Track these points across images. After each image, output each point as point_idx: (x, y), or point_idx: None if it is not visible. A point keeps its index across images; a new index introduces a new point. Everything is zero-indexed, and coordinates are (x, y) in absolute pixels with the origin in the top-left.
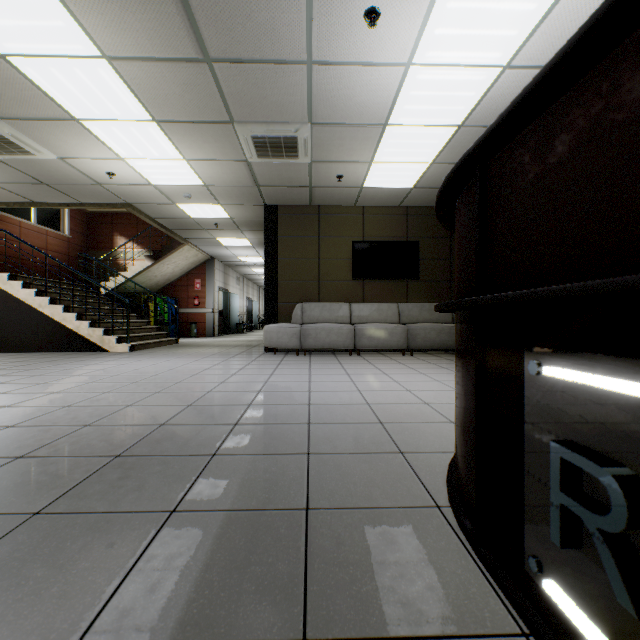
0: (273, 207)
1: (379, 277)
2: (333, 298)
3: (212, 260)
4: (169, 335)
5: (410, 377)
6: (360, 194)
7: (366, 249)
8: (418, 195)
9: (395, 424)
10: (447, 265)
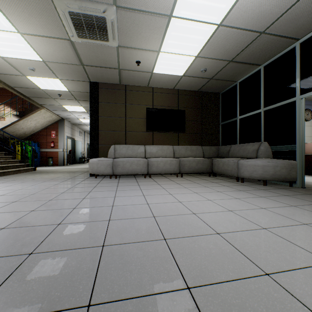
0: (95, 83)
1: (162, 130)
2: (134, 142)
3: (62, 120)
4: (29, 165)
5: (189, 197)
6: (151, 78)
7: (154, 113)
8: (185, 81)
9: (207, 291)
10: (200, 124)
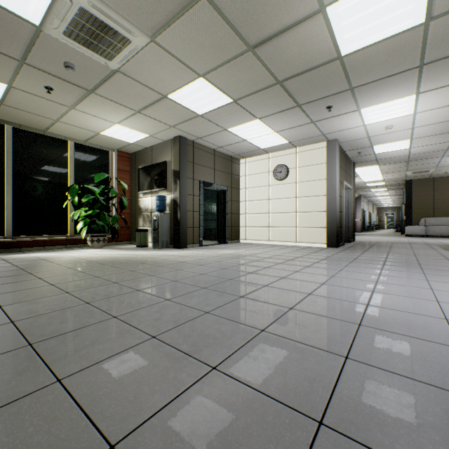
0: (409, 181)
1: None
2: (441, 215)
3: (359, 196)
4: None
5: None
6: None
7: None
8: None
9: None
10: None
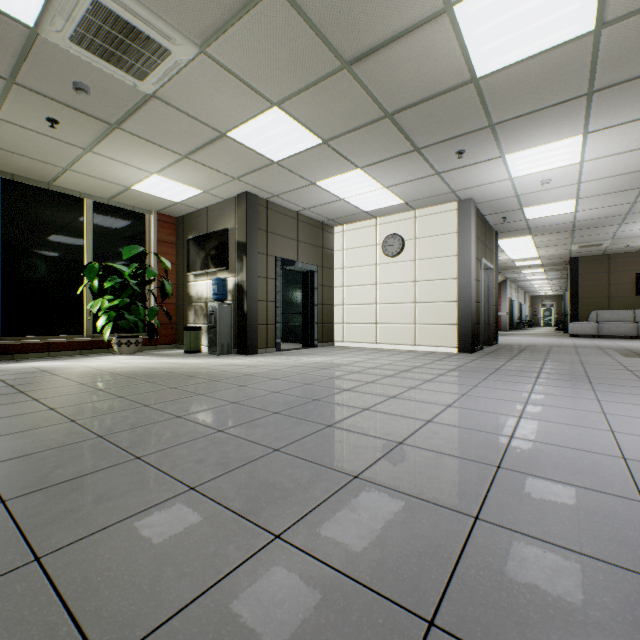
0: (574, 258)
1: None
2: (619, 307)
3: (505, 280)
4: None
5: None
6: None
7: None
8: None
9: None
10: None
